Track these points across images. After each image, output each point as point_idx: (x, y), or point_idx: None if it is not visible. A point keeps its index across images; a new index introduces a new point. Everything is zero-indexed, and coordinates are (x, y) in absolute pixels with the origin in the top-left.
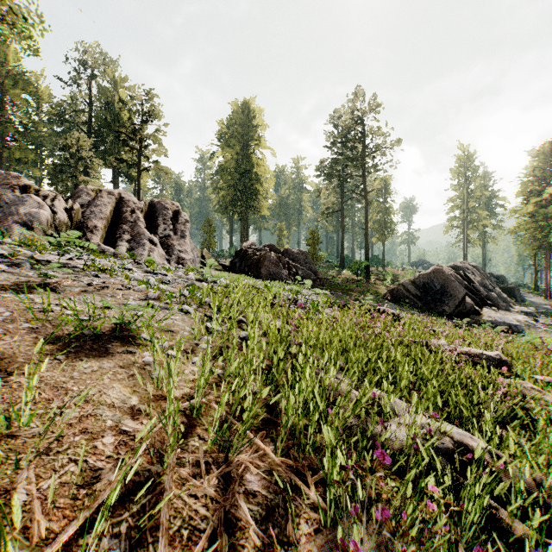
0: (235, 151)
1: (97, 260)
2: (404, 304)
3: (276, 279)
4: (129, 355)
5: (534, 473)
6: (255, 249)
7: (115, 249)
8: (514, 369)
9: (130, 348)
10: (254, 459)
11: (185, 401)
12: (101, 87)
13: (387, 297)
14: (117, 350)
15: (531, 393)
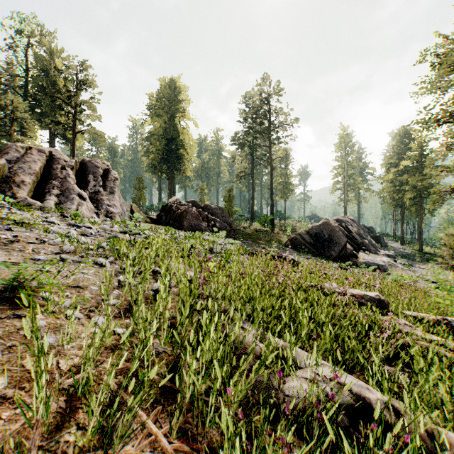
0: (163, 120)
1: (19, 214)
2: (300, 250)
3: (197, 230)
4: (16, 320)
5: (425, 422)
6: (179, 205)
7: (42, 203)
8: (390, 307)
9: (20, 311)
10: (144, 446)
11: (71, 375)
12: (37, 55)
13: (288, 245)
14: (2, 315)
15: (405, 328)
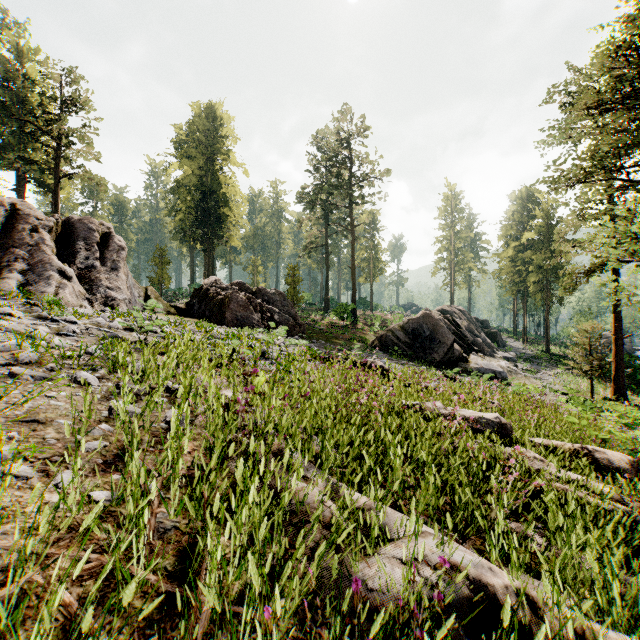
0: (196, 165)
1: None
2: (393, 352)
3: (245, 325)
4: None
5: (574, 617)
6: (220, 288)
7: None
8: (515, 434)
9: None
10: None
11: None
12: None
13: (375, 345)
14: None
15: (535, 464)
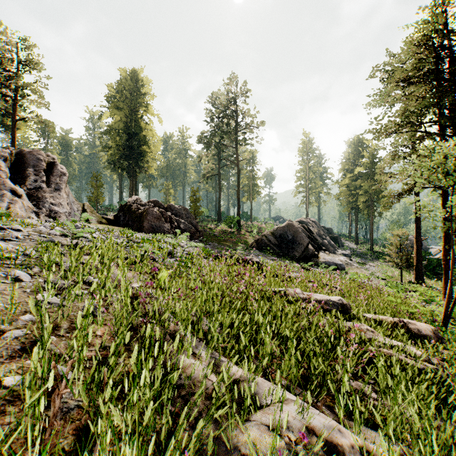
0: (123, 114)
1: None
2: (266, 251)
3: (158, 232)
4: None
5: None
6: (140, 204)
7: None
8: (353, 312)
9: None
10: None
11: None
12: None
13: (254, 246)
14: None
15: (368, 334)
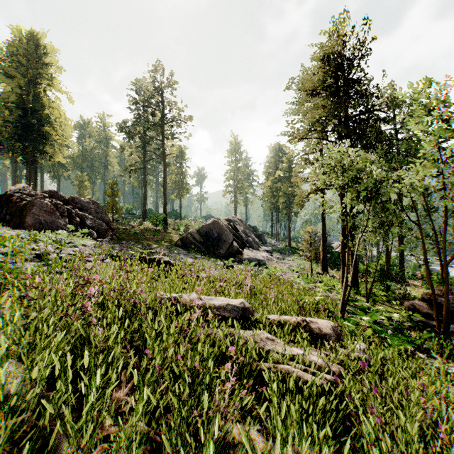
0: (16, 83)
1: None
2: (190, 249)
3: (49, 228)
4: None
5: None
6: (27, 194)
7: None
8: (254, 317)
9: None
10: None
11: None
12: None
13: (178, 244)
14: None
15: (267, 344)
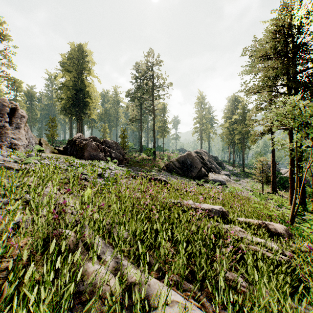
0: (72, 75)
1: None
2: (172, 172)
3: (95, 159)
4: None
5: None
6: (82, 139)
7: None
8: (230, 217)
9: None
10: None
11: None
12: None
13: (164, 169)
14: None
15: (240, 234)
